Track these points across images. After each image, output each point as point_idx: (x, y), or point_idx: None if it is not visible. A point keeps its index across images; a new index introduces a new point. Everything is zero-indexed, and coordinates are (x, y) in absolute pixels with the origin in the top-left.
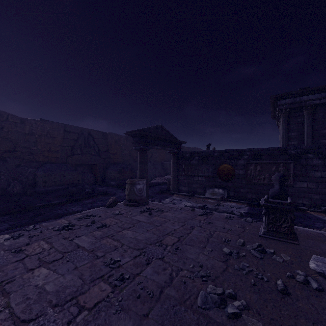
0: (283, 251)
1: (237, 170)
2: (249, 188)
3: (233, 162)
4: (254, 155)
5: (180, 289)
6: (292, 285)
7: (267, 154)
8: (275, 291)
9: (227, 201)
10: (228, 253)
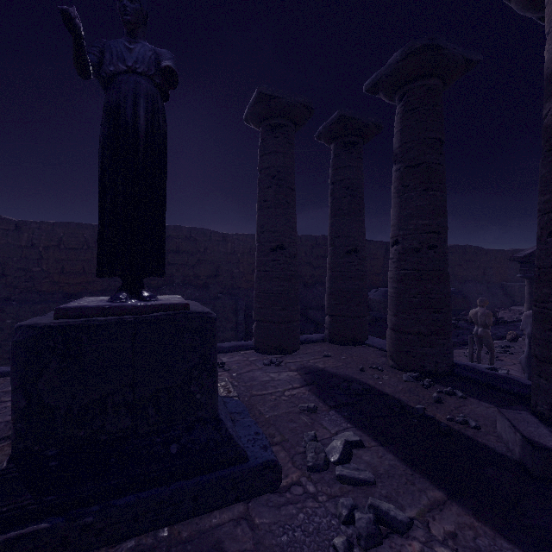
0: None
1: None
2: None
3: None
4: None
5: None
6: None
7: None
8: None
9: None
10: None
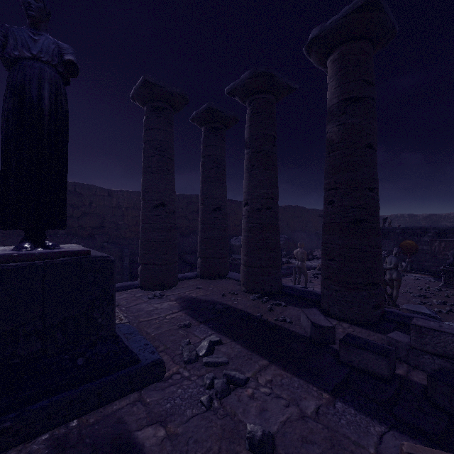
0: (453, 291)
1: (420, 246)
2: (433, 262)
3: (416, 238)
4: (439, 233)
5: (401, 294)
6: (452, 296)
7: (452, 232)
8: (443, 297)
9: (410, 273)
10: (420, 289)
